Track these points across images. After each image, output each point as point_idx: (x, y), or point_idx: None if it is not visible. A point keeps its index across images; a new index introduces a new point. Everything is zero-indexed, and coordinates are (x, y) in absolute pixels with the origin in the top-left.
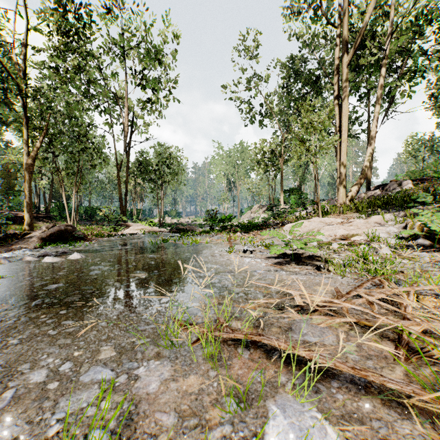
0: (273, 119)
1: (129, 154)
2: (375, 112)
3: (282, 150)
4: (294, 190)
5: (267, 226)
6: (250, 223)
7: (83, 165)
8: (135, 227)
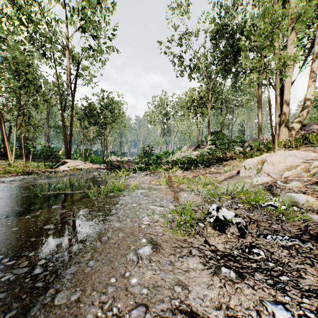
0: (199, 76)
1: (73, 98)
2: (316, 44)
3: (210, 97)
4: (218, 132)
5: (211, 162)
6: (190, 158)
7: (24, 104)
8: (71, 163)
